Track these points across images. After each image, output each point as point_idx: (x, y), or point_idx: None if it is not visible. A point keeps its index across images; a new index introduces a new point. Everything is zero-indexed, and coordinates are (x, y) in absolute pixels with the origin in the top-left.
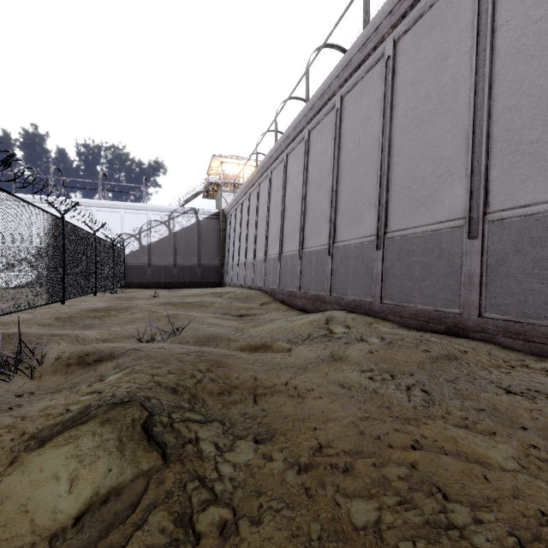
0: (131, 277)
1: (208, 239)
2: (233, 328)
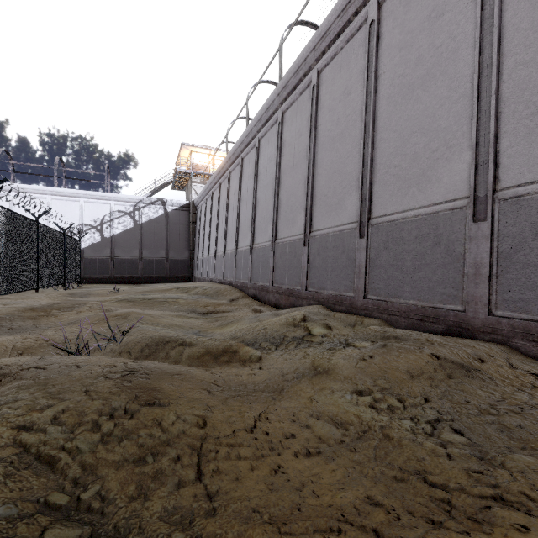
0: (91, 272)
1: (177, 231)
2: (195, 329)
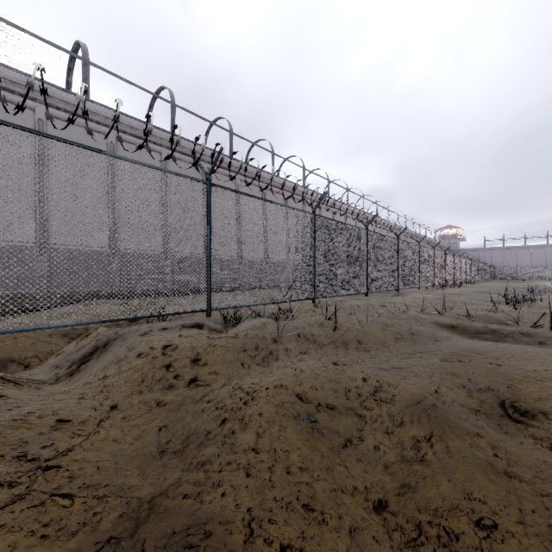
0: None
1: None
2: None
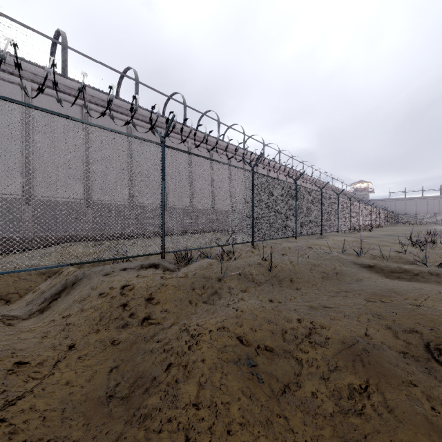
0: None
1: None
2: None
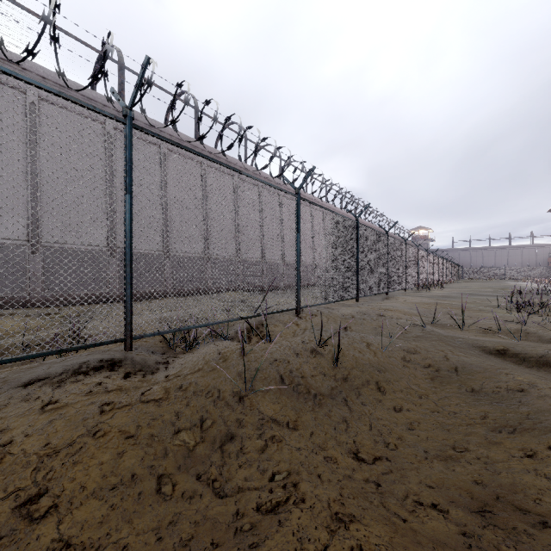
0: None
1: None
2: None
